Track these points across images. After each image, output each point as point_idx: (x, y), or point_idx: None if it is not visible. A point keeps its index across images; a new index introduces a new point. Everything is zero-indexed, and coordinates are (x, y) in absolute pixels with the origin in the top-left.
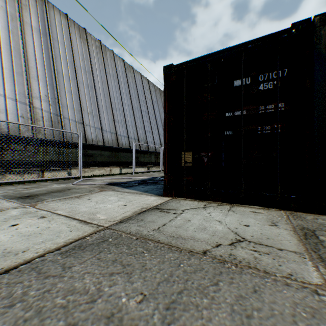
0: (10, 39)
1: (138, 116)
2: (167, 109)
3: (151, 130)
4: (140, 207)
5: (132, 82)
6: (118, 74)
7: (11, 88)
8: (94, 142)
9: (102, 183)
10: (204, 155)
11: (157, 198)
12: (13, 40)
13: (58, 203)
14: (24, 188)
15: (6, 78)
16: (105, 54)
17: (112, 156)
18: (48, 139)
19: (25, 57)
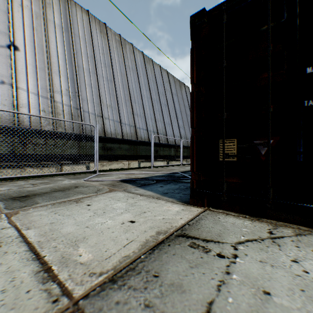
0: (34, 36)
1: (158, 108)
2: (195, 78)
3: (170, 123)
4: (155, 228)
5: (151, 75)
6: (138, 66)
7: (34, 83)
8: (113, 136)
9: (115, 179)
10: (259, 143)
11: (182, 209)
12: (37, 37)
13: (45, 211)
14: (32, 184)
15: (29, 74)
16: (125, 48)
17: (131, 149)
18: (67, 133)
19: (47, 53)
